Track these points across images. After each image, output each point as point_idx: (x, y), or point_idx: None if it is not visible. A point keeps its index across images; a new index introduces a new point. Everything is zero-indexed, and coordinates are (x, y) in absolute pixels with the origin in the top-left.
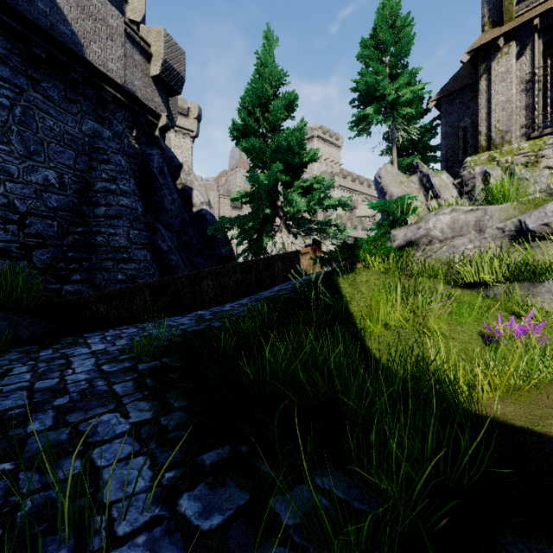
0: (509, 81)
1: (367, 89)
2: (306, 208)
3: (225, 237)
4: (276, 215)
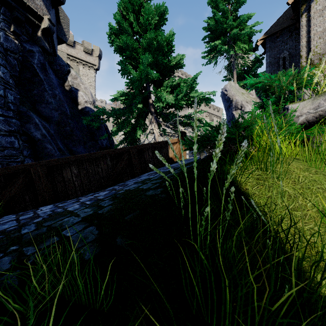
0: (325, 16)
1: (216, 27)
2: (174, 102)
3: (107, 131)
4: (148, 111)
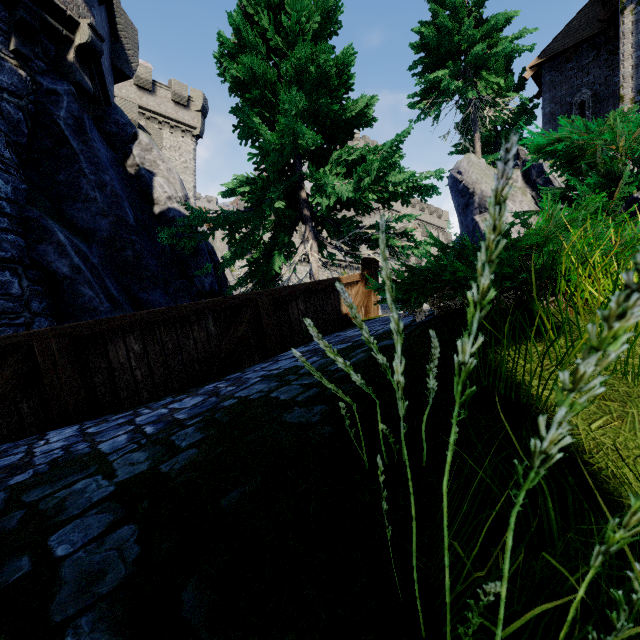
0: None
1: (439, 42)
2: (352, 194)
3: (213, 258)
4: (298, 216)
